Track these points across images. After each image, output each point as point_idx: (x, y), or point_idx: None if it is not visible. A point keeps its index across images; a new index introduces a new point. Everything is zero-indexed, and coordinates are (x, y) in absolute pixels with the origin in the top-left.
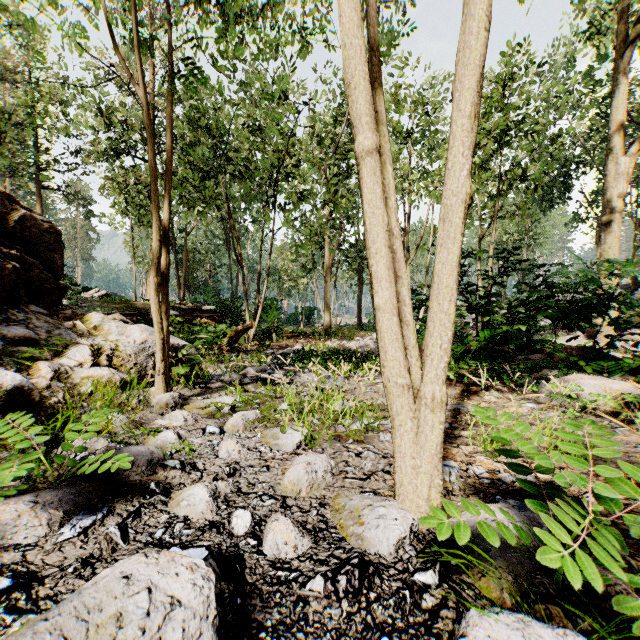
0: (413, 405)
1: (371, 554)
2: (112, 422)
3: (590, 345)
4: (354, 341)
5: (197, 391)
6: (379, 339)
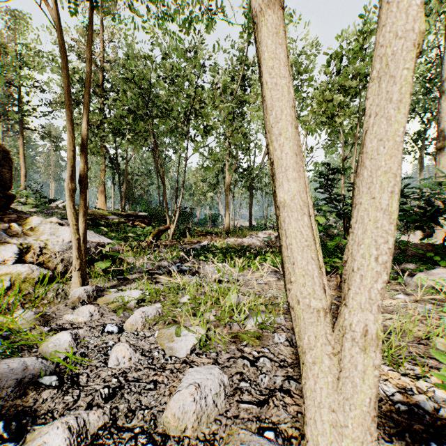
0: (332, 336)
1: None
2: (17, 320)
3: (432, 242)
4: (247, 238)
5: (115, 282)
6: (284, 246)
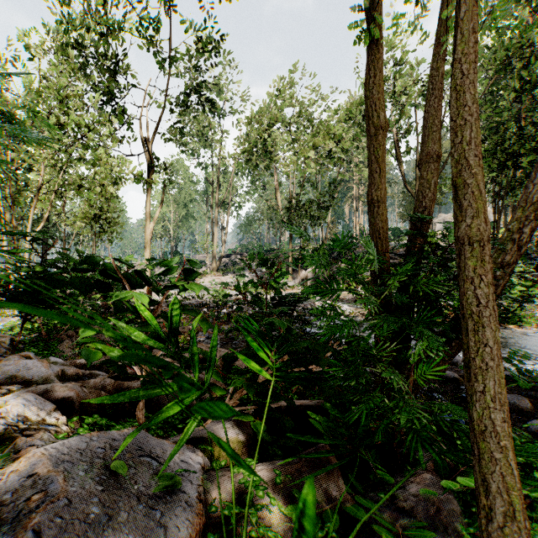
0: None
1: None
2: None
3: None
4: None
5: None
6: None
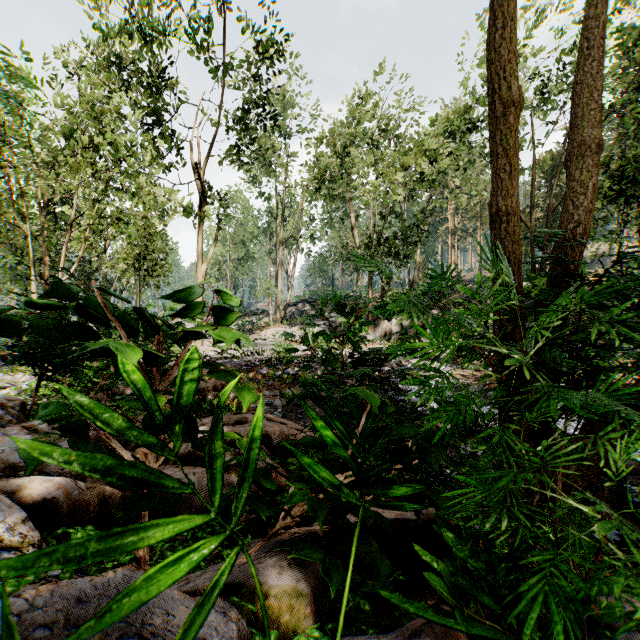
0: None
1: None
2: None
3: None
4: None
5: None
6: None
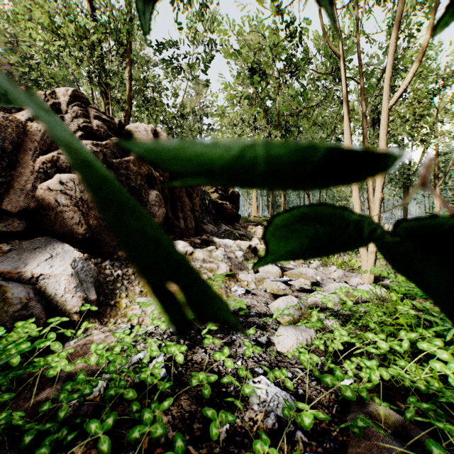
0: (366, 253)
1: (350, 285)
2: None
3: None
4: None
5: None
6: None
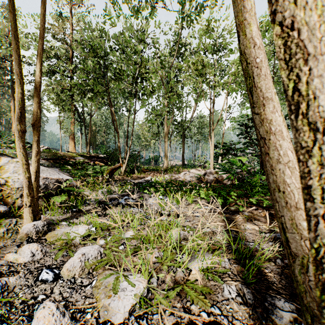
0: None
1: None
2: None
3: None
4: (181, 174)
5: (69, 215)
6: None
